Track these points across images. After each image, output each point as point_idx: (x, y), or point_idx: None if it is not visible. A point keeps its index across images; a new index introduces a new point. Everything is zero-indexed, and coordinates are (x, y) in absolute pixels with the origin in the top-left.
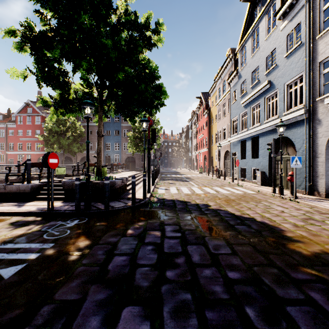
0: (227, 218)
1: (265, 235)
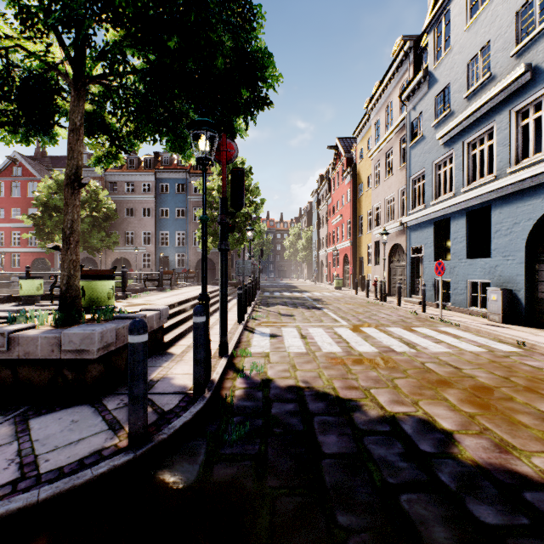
0: None
1: None
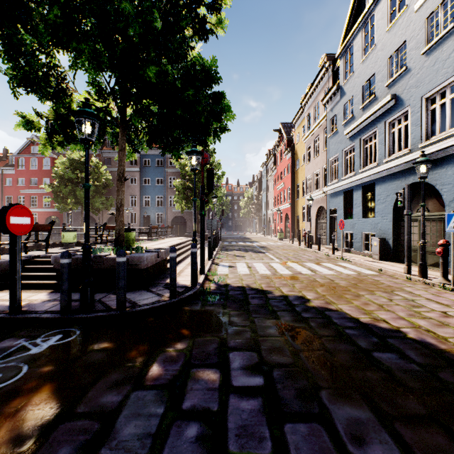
0: (349, 331)
1: (450, 382)
